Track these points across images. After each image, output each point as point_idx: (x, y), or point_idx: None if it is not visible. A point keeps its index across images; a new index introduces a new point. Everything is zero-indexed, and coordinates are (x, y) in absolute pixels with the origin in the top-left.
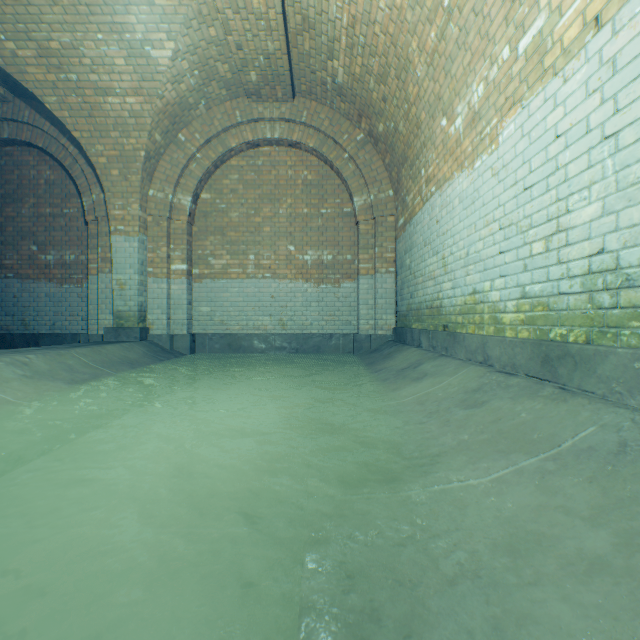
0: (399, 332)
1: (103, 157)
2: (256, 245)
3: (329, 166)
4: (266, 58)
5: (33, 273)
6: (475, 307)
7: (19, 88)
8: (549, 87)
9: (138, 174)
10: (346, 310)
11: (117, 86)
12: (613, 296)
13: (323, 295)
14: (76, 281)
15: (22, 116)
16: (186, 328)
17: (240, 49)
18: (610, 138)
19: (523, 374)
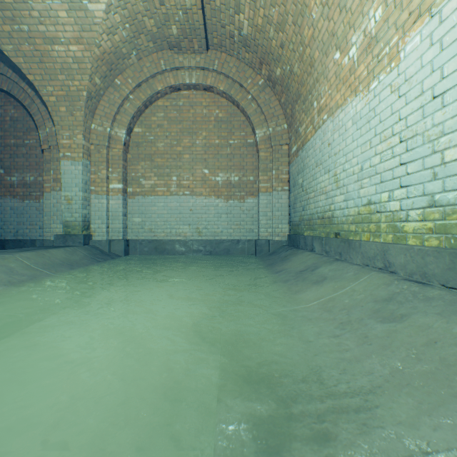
0: (293, 238)
1: (53, 96)
2: (178, 169)
3: (236, 106)
4: (184, 13)
5: (0, 191)
6: (370, 217)
7: None
8: None
9: (81, 110)
10: (249, 220)
11: (61, 36)
12: None
13: (231, 208)
14: (35, 197)
15: None
16: (121, 235)
17: (162, 4)
18: None
19: (438, 284)
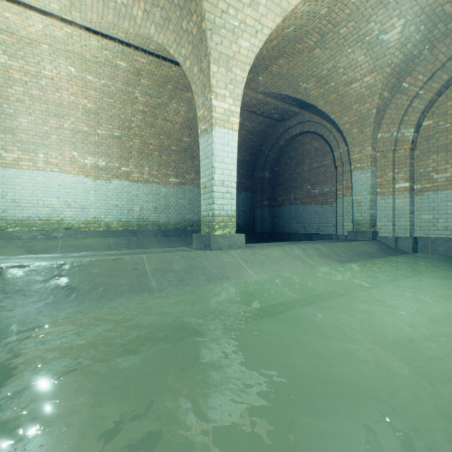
0: None
1: (346, 124)
2: None
3: None
4: None
5: (308, 201)
6: None
7: (304, 105)
8: None
9: (369, 126)
10: None
11: (357, 75)
12: None
13: None
14: (329, 203)
15: (304, 119)
16: (408, 232)
17: None
18: None
19: None
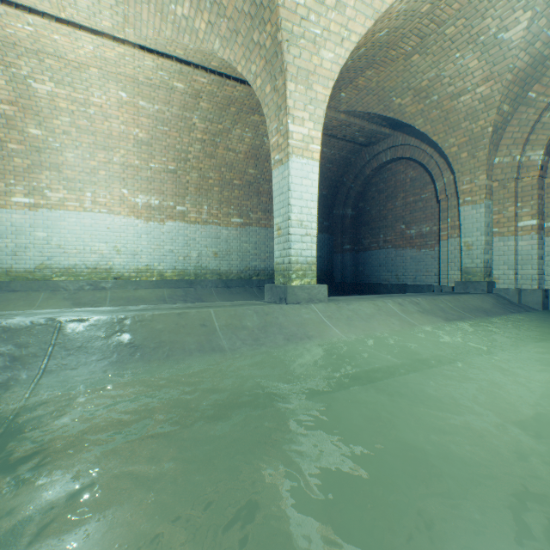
0: None
1: (453, 147)
2: None
3: None
4: None
5: (401, 244)
6: None
7: (397, 125)
8: None
9: (484, 149)
10: None
11: (468, 85)
12: None
13: None
14: (429, 246)
15: (397, 142)
16: (535, 283)
17: None
18: None
19: None
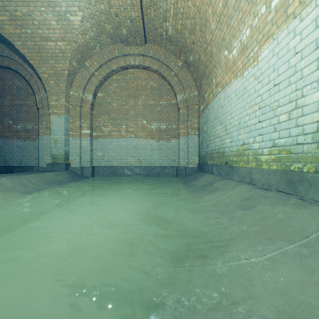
0: (201, 165)
1: (46, 74)
2: (126, 120)
3: (164, 79)
4: (131, 21)
5: (10, 135)
6: (244, 152)
7: (2, 38)
8: (291, 25)
9: (64, 83)
10: (173, 154)
11: (52, 36)
12: None
13: (161, 146)
14: (32, 139)
15: (4, 53)
16: (89, 163)
17: (117, 16)
18: None
19: (275, 190)
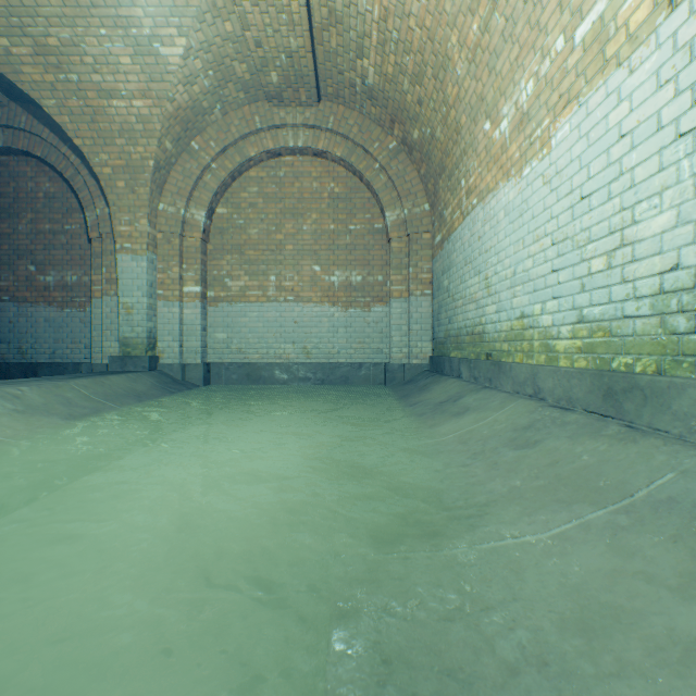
0: (436, 361)
1: (108, 167)
2: (277, 265)
3: (358, 178)
4: (288, 57)
5: (31, 296)
6: (523, 333)
7: (14, 91)
8: (612, 80)
9: (146, 186)
10: (377, 337)
11: (123, 88)
12: (690, 319)
13: (352, 320)
14: (78, 305)
15: (18, 122)
16: (200, 357)
17: (259, 46)
18: (687, 135)
19: (581, 409)
